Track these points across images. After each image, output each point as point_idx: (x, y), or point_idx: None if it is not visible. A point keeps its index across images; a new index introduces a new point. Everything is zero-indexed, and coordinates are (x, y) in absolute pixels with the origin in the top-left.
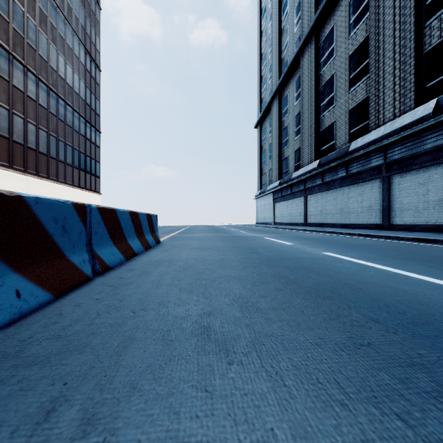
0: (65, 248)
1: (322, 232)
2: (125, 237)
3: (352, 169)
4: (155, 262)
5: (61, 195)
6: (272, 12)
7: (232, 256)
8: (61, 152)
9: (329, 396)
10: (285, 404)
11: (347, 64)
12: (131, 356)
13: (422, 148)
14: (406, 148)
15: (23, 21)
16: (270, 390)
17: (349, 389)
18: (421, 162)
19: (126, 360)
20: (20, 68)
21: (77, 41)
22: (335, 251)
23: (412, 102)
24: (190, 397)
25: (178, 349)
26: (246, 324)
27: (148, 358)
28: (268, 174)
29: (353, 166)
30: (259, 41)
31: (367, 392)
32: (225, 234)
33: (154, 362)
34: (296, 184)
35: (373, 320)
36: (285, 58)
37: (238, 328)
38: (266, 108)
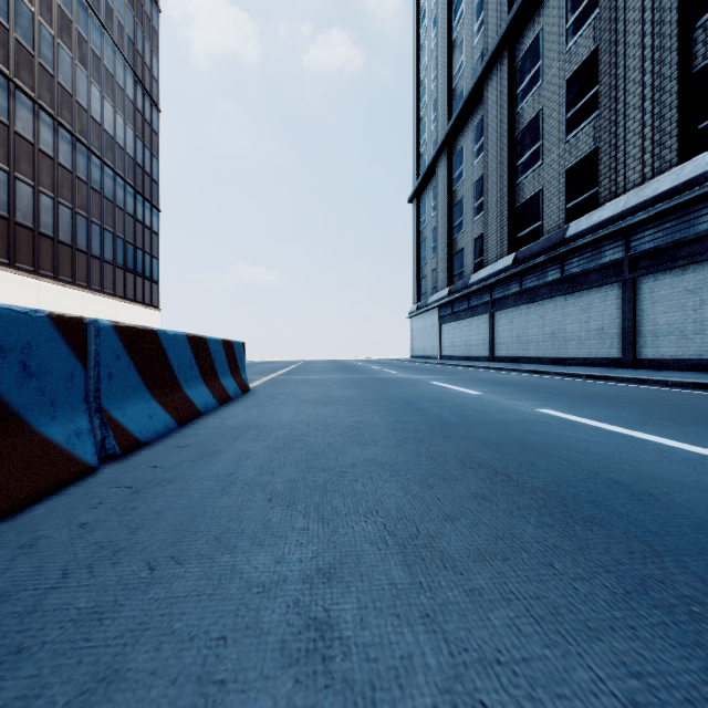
0: (28, 409)
1: (522, 371)
2: (179, 383)
3: (571, 268)
4: (232, 430)
5: (95, 311)
6: (437, 15)
7: (376, 417)
8: (96, 242)
9: None
10: None
11: (561, 94)
12: None
13: (692, 231)
14: (664, 231)
15: (33, 29)
16: None
17: None
18: (689, 254)
19: None
20: (27, 105)
21: (121, 63)
22: (560, 407)
23: (673, 155)
24: None
25: None
26: (423, 612)
27: None
28: (431, 277)
29: (572, 262)
30: (415, 62)
31: None
32: (362, 375)
33: None
34: (477, 293)
35: None
36: (458, 88)
37: (404, 629)
38: (428, 170)
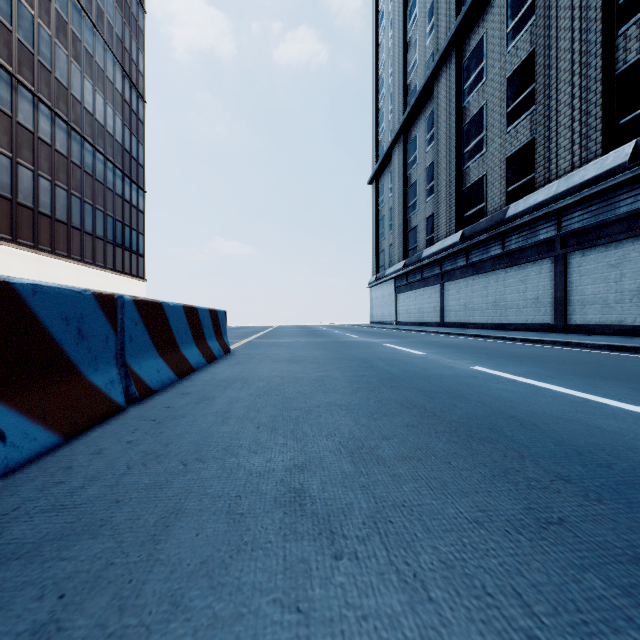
0: (82, 362)
1: (467, 335)
2: (177, 345)
3: (511, 245)
4: (221, 382)
5: (87, 282)
6: (393, 17)
7: (337, 372)
8: (88, 220)
9: (507, 622)
10: (433, 638)
11: (502, 91)
12: (175, 542)
13: (614, 213)
14: (590, 213)
15: (33, 30)
16: (407, 610)
17: (539, 607)
18: (611, 233)
19: (166, 550)
20: (28, 98)
21: (110, 59)
22: (489, 365)
23: (598, 146)
24: (271, 623)
25: (252, 531)
26: (362, 485)
27: (203, 546)
28: (388, 251)
29: (512, 240)
30: (374, 58)
31: (570, 612)
32: (326, 338)
33: (212, 554)
34: (429, 266)
35: (561, 479)
36: (412, 83)
37: (349, 492)
38: (385, 156)
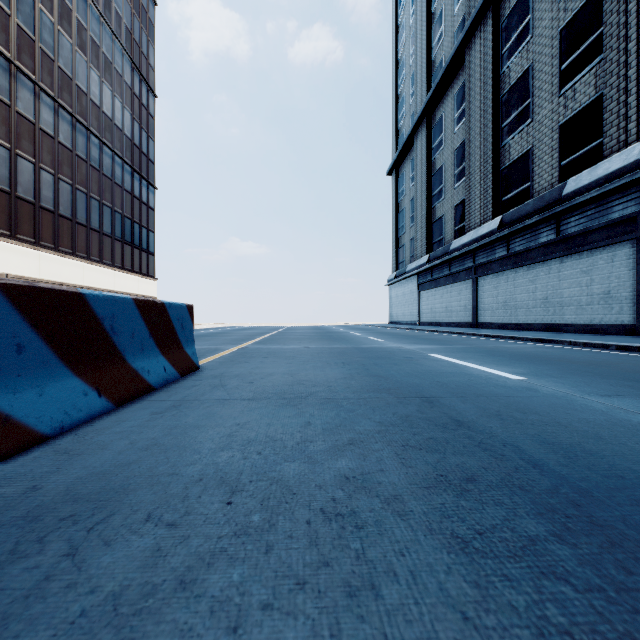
0: None
1: (524, 339)
2: None
3: (569, 228)
4: (4, 534)
5: (94, 280)
6: None
7: (389, 455)
8: (95, 216)
9: None
10: None
11: (554, 45)
12: None
13: None
14: None
15: (34, 15)
16: None
17: None
18: None
19: None
20: (28, 87)
21: (119, 51)
22: None
23: None
24: None
25: None
26: None
27: None
28: (409, 245)
29: (570, 222)
30: (394, 40)
31: None
32: (345, 344)
33: None
34: (458, 259)
35: None
36: (438, 59)
37: None
38: (406, 142)
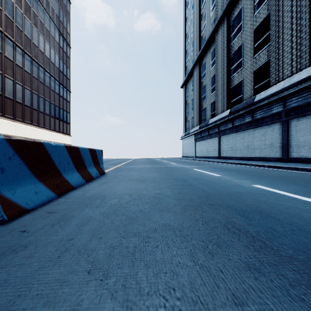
0: None
1: (235, 163)
2: (59, 172)
3: (257, 116)
4: (86, 199)
5: (41, 136)
6: (194, 3)
7: (168, 190)
8: (41, 105)
9: None
10: None
11: (252, 36)
12: None
13: None
14: (302, 98)
15: (13, 10)
16: None
17: None
18: None
19: None
20: (10, 44)
21: (53, 26)
22: (264, 184)
23: (307, 62)
24: None
25: None
26: None
27: None
28: (191, 121)
29: (257, 113)
30: (184, 25)
31: None
32: (160, 165)
33: None
34: (212, 128)
35: None
36: (203, 36)
37: None
38: (189, 73)
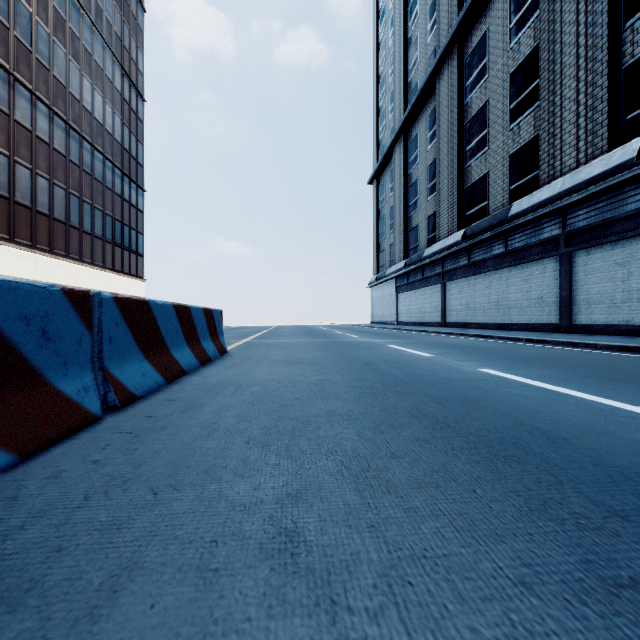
0: (47, 367)
1: (470, 336)
2: (166, 346)
3: (514, 243)
4: (213, 387)
5: (86, 282)
6: (394, 15)
7: (338, 375)
8: (87, 219)
9: None
10: None
11: (505, 87)
12: (119, 620)
13: (621, 210)
14: (596, 211)
15: (31, 27)
16: None
17: None
18: (618, 231)
19: (105, 635)
20: (26, 96)
21: (109, 58)
22: (498, 367)
23: (604, 142)
24: None
25: (226, 600)
26: (370, 524)
27: (156, 628)
28: (389, 250)
29: (515, 238)
30: (375, 57)
31: None
32: (327, 339)
33: None
34: (430, 265)
35: (616, 514)
36: (413, 81)
37: (354, 535)
38: (386, 154)
